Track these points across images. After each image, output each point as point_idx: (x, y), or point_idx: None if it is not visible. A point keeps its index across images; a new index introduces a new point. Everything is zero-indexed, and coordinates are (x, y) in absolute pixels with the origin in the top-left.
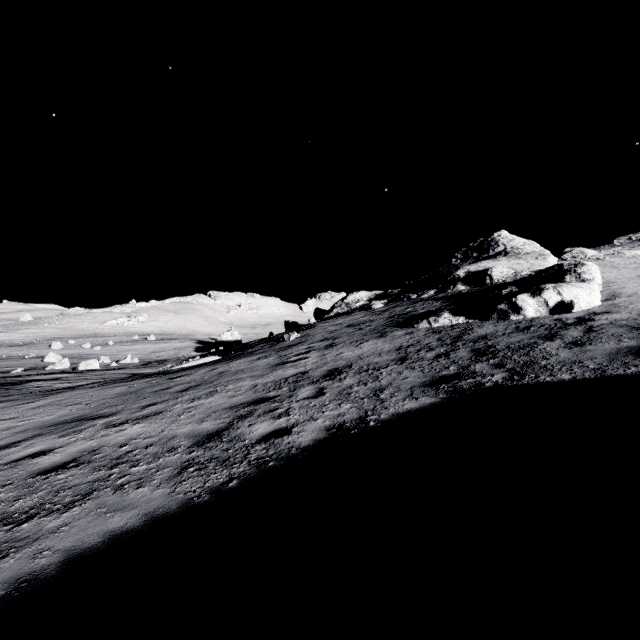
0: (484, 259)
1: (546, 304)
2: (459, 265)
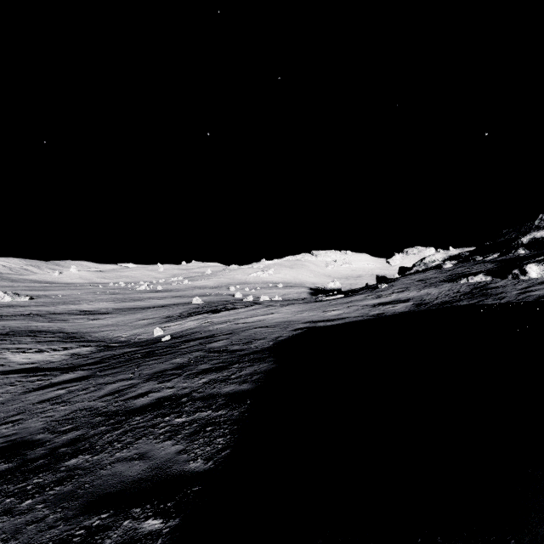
0: None
1: None
2: (541, 226)
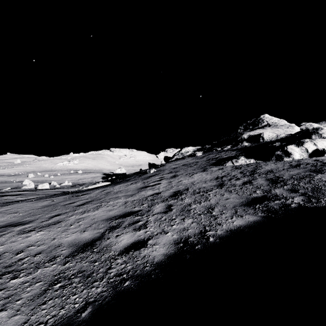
0: (257, 129)
1: (307, 151)
2: (242, 133)
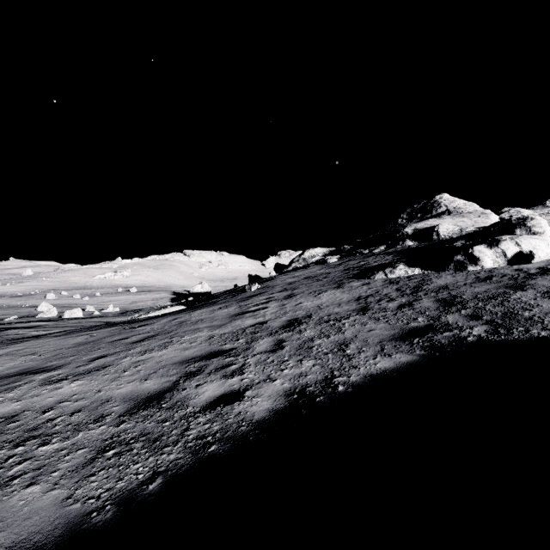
0: (429, 218)
1: (504, 255)
2: (405, 224)
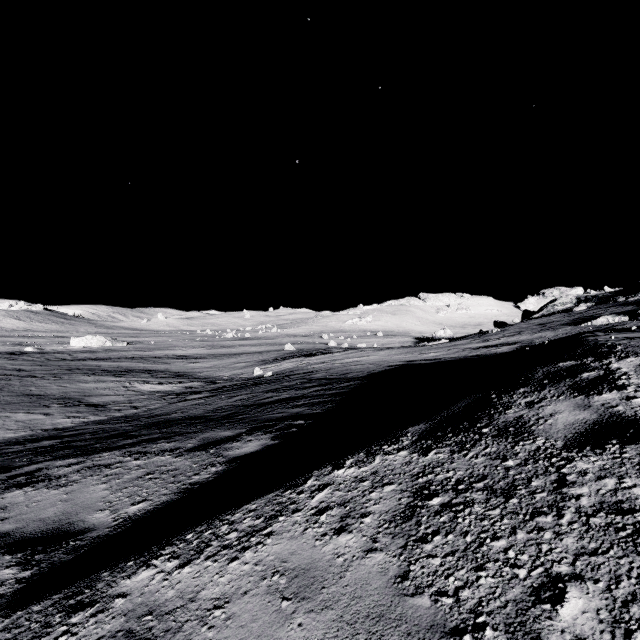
0: None
1: None
2: None
